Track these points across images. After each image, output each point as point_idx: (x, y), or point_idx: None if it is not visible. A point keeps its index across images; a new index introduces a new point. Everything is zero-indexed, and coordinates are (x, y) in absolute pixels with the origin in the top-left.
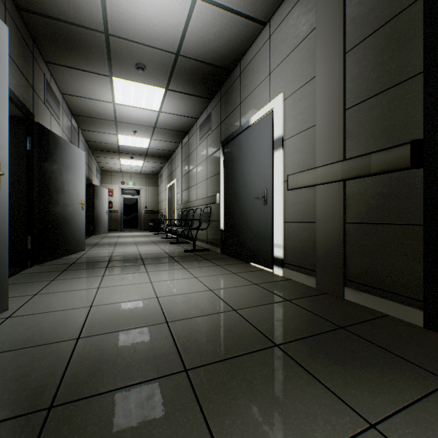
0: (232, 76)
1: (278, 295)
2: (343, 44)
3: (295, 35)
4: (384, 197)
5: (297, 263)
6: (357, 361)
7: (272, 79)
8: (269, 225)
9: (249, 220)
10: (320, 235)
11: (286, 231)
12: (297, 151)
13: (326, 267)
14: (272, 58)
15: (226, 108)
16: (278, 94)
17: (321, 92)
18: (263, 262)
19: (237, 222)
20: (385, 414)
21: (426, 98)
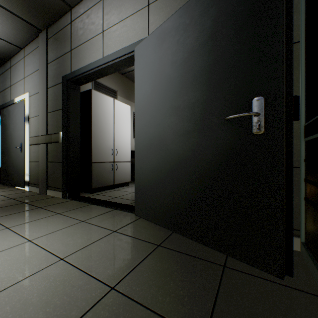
0: (6, 65)
1: (9, 198)
2: (46, 84)
3: (34, 66)
4: (56, 152)
5: (34, 182)
6: (13, 209)
7: (25, 82)
8: (23, 163)
9: (14, 160)
10: (41, 167)
11: (31, 166)
12: (34, 125)
13: (42, 182)
14: (25, 70)
15: (3, 84)
16: (28, 91)
17: (41, 101)
18: (21, 185)
19: (9, 161)
20: (1, 216)
21: (63, 118)
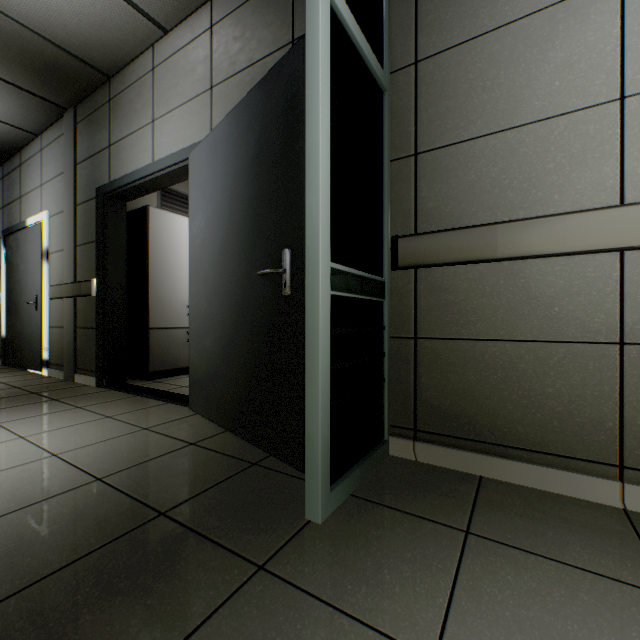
0: (14, 160)
1: (13, 386)
2: (75, 198)
3: (56, 166)
4: (89, 311)
5: (57, 362)
6: (13, 401)
7: (44, 192)
8: (40, 330)
9: (27, 325)
10: (66, 337)
11: (52, 335)
12: (57, 266)
13: (68, 362)
14: (43, 172)
15: (9, 193)
16: (47, 208)
17: (66, 226)
18: (36, 366)
19: (18, 327)
20: None
21: (97, 257)
